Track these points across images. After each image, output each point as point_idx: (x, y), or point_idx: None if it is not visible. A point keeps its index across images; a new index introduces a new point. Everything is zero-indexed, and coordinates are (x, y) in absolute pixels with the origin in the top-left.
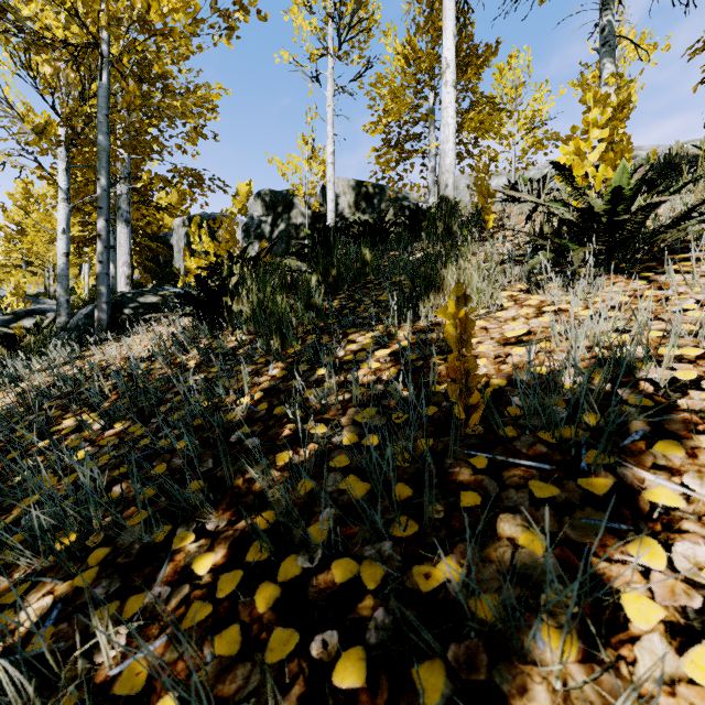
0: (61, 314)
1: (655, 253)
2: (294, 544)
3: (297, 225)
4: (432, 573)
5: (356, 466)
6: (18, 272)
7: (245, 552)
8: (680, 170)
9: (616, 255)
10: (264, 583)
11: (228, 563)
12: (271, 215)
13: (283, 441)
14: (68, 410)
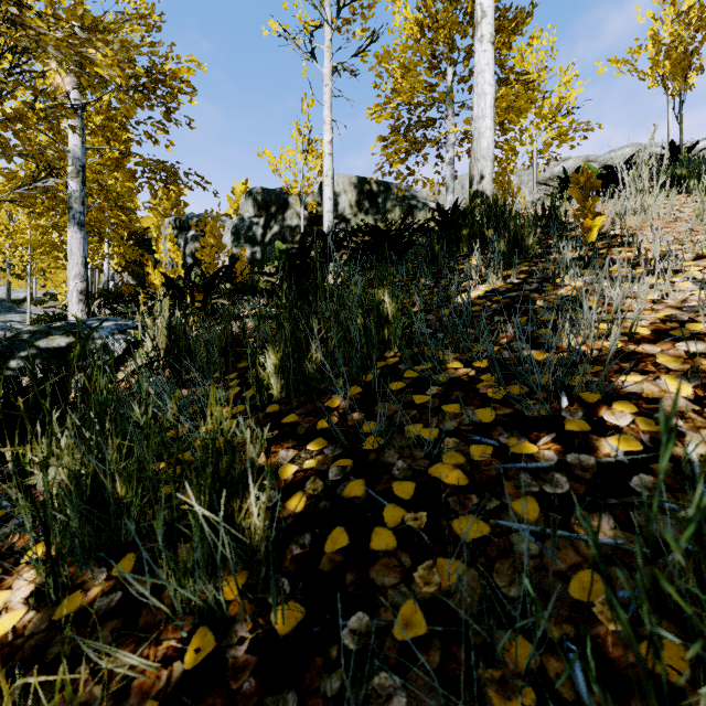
0: None
1: None
2: None
3: (293, 227)
4: None
5: None
6: None
7: None
8: None
9: None
10: None
11: None
12: (263, 216)
13: None
14: None
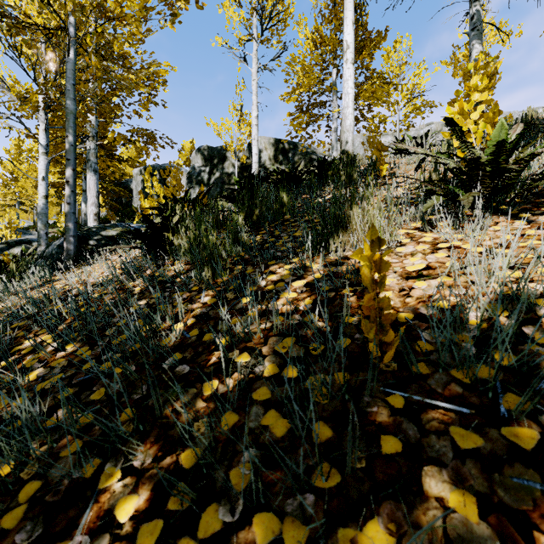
0: (41, 244)
1: (529, 197)
2: (216, 490)
3: (229, 173)
4: (358, 539)
5: (277, 400)
6: (11, 210)
7: (167, 496)
8: (534, 129)
9: (496, 198)
10: (184, 539)
11: (150, 509)
12: (209, 166)
13: (210, 369)
14: (31, 330)
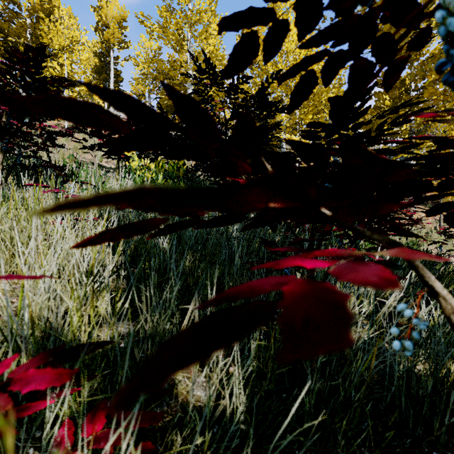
0: None
1: None
2: None
3: None
4: None
5: None
6: None
7: None
8: None
9: None
10: None
11: None
12: None
13: None
14: None
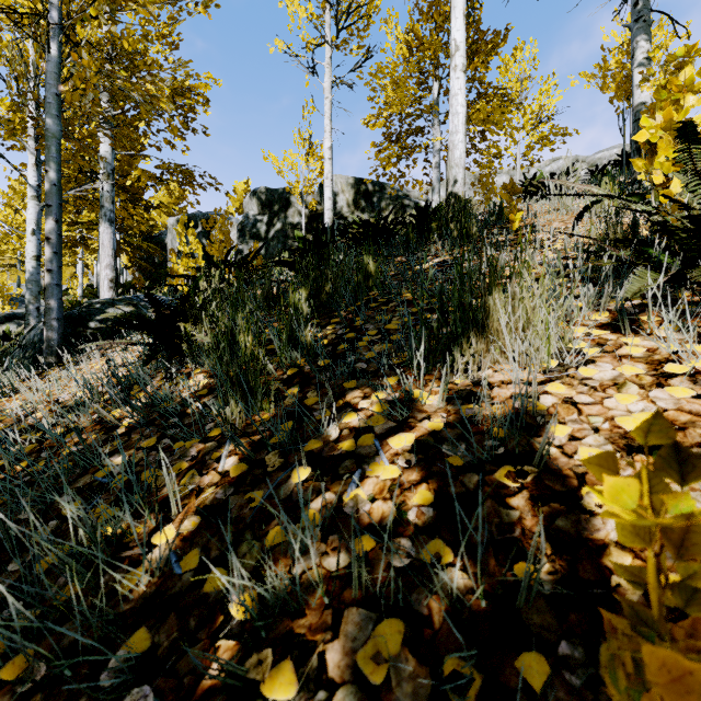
0: (30, 323)
1: None
2: None
3: (294, 224)
4: None
5: None
6: (3, 274)
7: None
8: None
9: None
10: None
11: None
12: (267, 214)
13: None
14: None
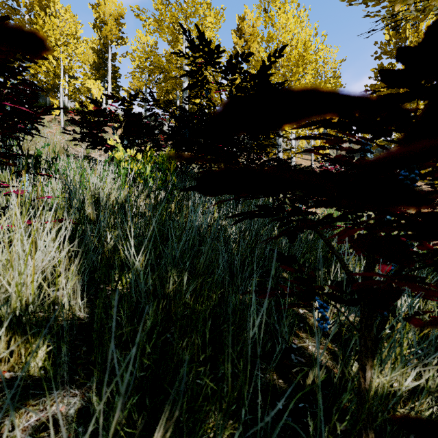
0: None
1: None
2: None
3: None
4: None
5: None
6: None
7: None
8: None
9: None
10: None
11: None
12: None
13: None
14: None
